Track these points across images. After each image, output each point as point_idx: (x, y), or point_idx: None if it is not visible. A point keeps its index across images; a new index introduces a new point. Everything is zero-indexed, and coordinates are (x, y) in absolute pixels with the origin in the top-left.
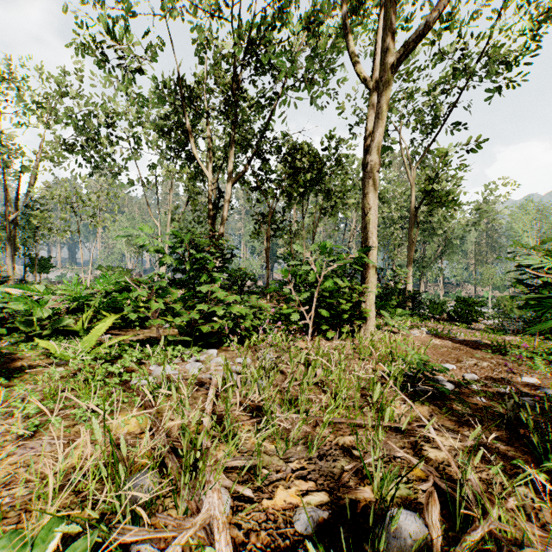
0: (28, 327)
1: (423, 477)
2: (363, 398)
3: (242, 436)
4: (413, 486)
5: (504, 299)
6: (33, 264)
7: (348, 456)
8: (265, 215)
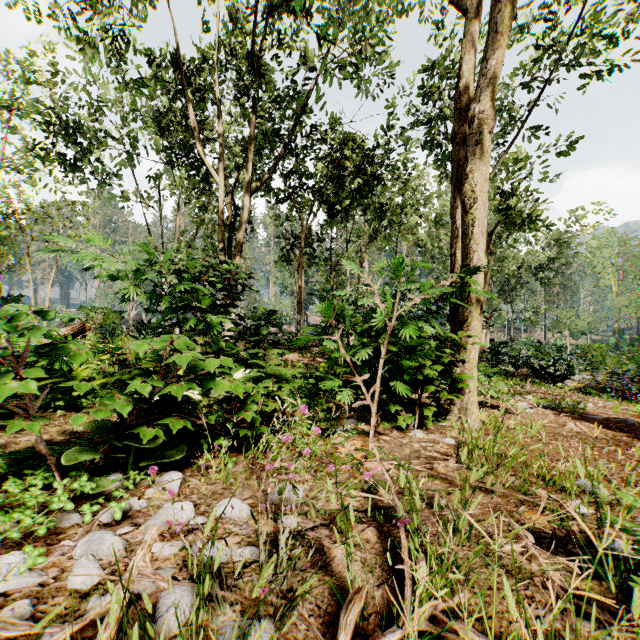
0: None
1: None
2: None
3: None
4: None
5: (592, 348)
6: None
7: None
8: (295, 235)
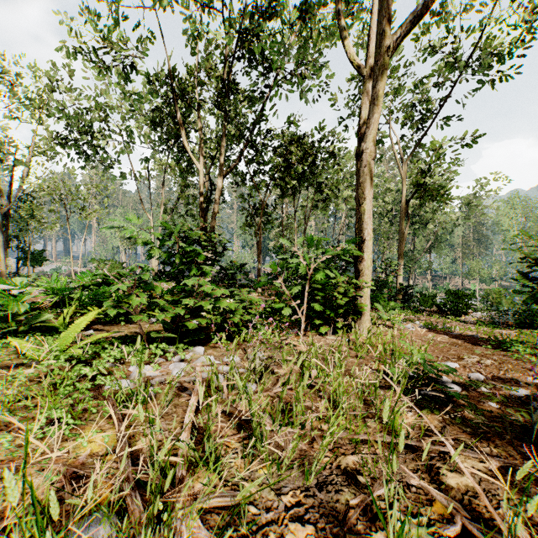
0: (4, 323)
1: (447, 514)
2: (364, 405)
3: (226, 459)
4: (437, 529)
5: (493, 292)
6: (26, 257)
7: (352, 485)
8: (256, 207)
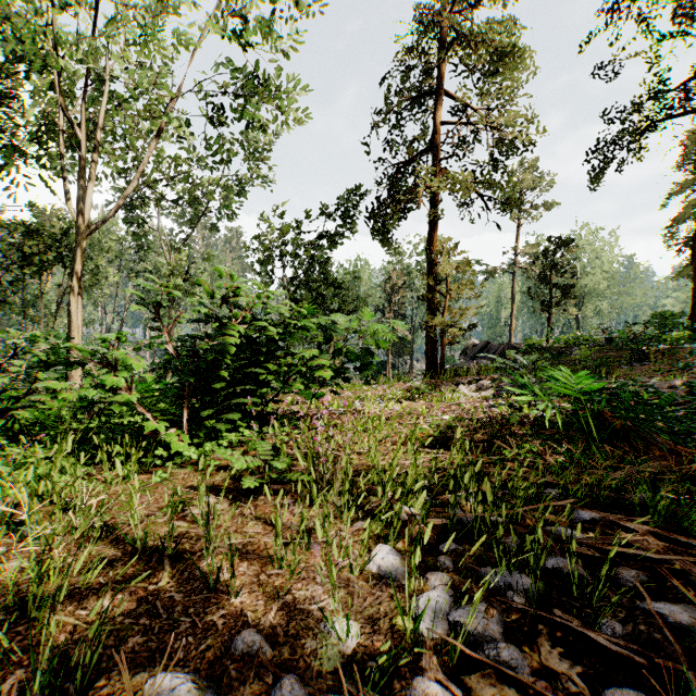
0: None
1: None
2: None
3: None
4: None
5: None
6: None
7: None
8: None
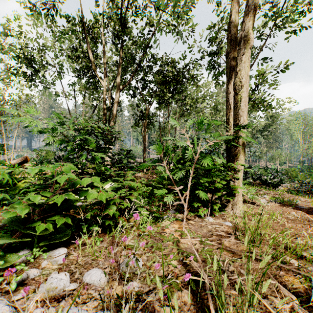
0: None
1: None
2: None
3: None
4: None
5: (290, 170)
6: None
7: None
8: (142, 112)
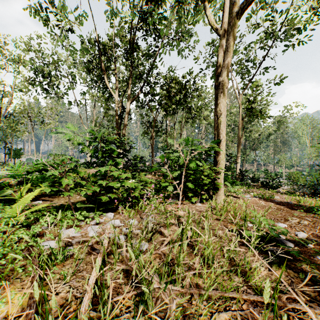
0: None
1: None
2: (227, 260)
3: None
4: None
5: (293, 174)
6: (10, 152)
7: None
8: (150, 122)
